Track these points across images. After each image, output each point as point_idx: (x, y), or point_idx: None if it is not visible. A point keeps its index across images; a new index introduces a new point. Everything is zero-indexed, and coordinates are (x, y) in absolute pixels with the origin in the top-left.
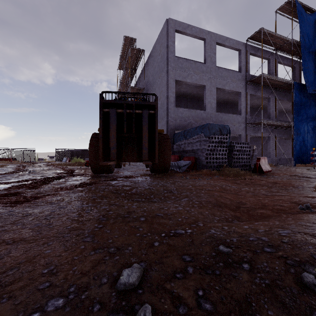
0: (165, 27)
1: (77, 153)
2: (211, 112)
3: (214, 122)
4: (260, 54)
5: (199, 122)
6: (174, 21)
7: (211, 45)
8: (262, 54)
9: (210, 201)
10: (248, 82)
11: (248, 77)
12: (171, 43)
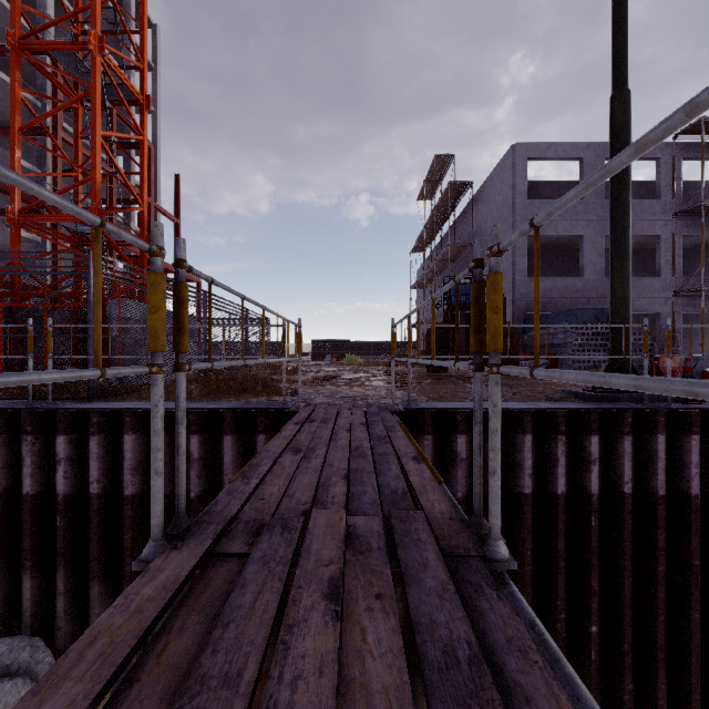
0: (510, 157)
1: (344, 347)
2: (594, 279)
3: (599, 294)
4: (708, 155)
5: (570, 297)
6: (524, 146)
7: (594, 165)
8: (702, 165)
9: (552, 388)
10: (676, 215)
11: (677, 205)
12: (519, 180)
